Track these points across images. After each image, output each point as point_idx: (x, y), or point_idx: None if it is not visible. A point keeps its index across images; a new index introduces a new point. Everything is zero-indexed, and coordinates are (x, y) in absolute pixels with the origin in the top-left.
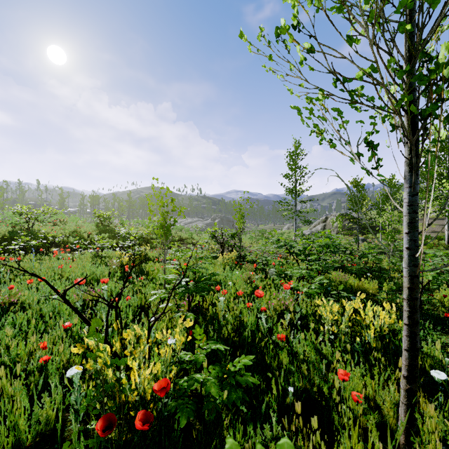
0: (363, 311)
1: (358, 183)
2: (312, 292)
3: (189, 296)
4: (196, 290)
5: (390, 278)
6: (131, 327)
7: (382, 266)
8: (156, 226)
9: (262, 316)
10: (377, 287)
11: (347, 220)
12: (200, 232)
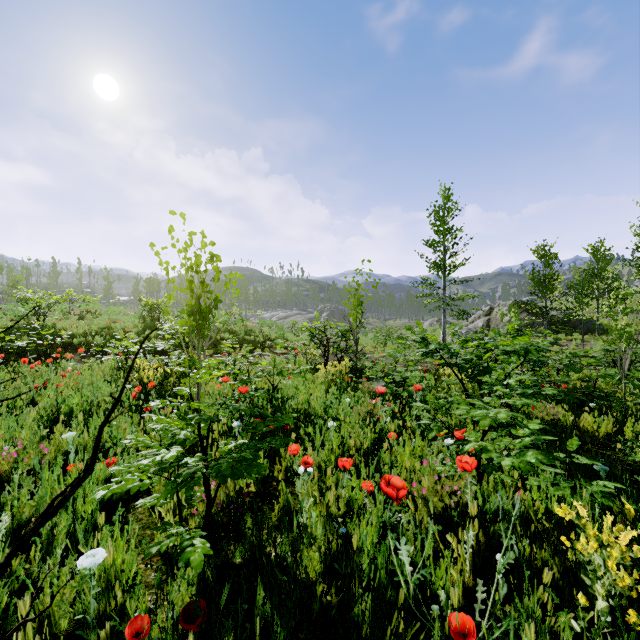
0: (634, 504)
1: (546, 252)
2: (523, 465)
3: (205, 485)
4: (215, 475)
5: (638, 414)
6: (45, 571)
7: (598, 386)
8: (182, 310)
9: (402, 548)
10: (614, 430)
11: (525, 312)
12: (298, 330)
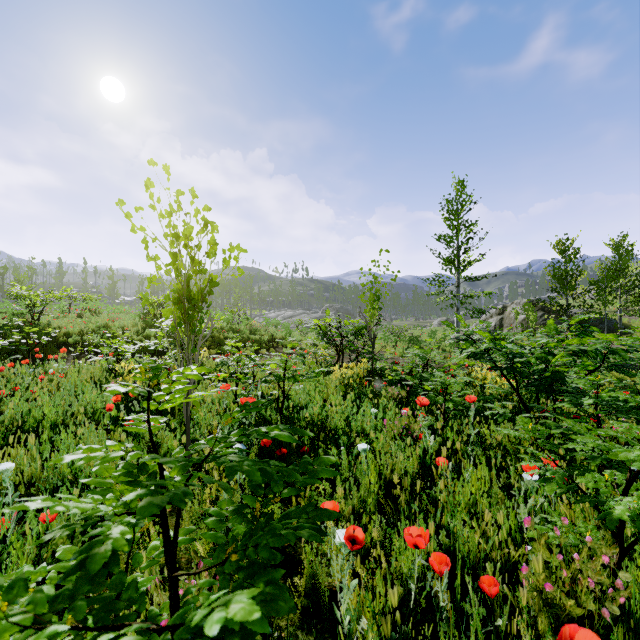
0: None
1: (567, 246)
2: None
3: None
4: None
5: None
6: None
7: None
8: (166, 297)
9: None
10: None
11: (540, 311)
12: (304, 329)
